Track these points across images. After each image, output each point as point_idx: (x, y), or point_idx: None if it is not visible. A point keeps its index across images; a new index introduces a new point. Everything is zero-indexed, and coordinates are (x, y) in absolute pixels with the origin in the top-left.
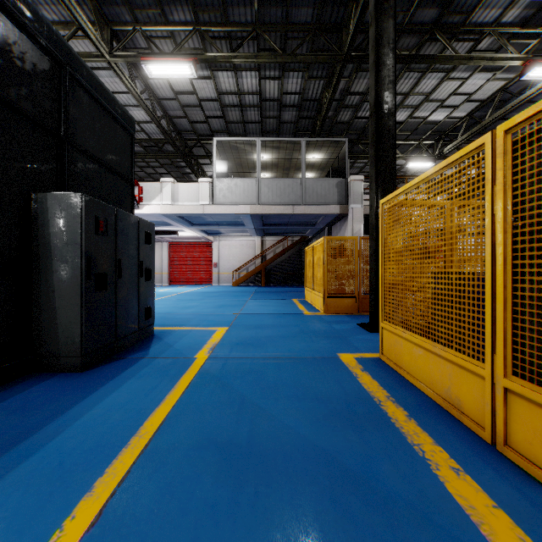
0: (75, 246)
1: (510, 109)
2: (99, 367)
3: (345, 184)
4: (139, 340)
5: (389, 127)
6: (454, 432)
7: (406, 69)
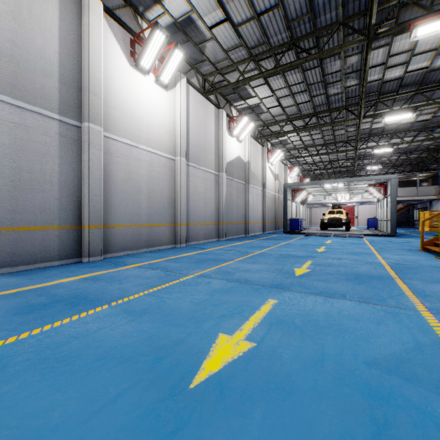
0: None
1: None
2: None
3: (438, 187)
4: None
5: None
6: None
7: None
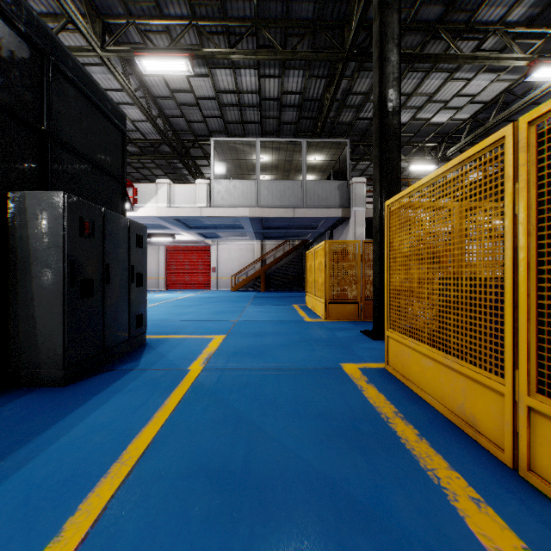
0: (57, 250)
1: (514, 111)
2: (84, 380)
3: (347, 186)
4: (130, 349)
5: (394, 126)
6: (470, 454)
7: (410, 69)
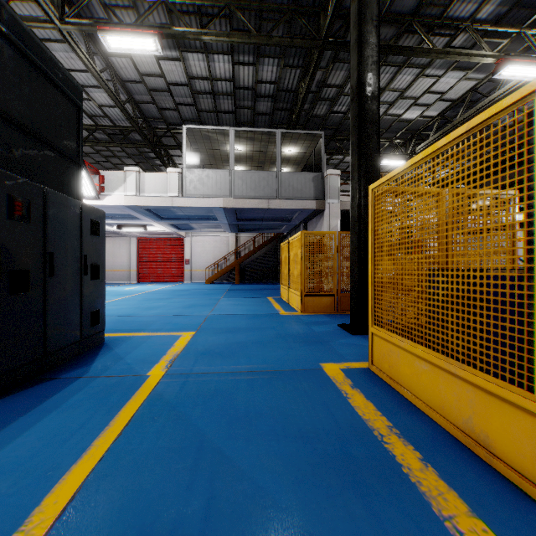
0: None
1: (480, 109)
2: (14, 394)
3: (322, 178)
4: (82, 351)
5: (373, 111)
6: (489, 487)
7: (383, 63)
